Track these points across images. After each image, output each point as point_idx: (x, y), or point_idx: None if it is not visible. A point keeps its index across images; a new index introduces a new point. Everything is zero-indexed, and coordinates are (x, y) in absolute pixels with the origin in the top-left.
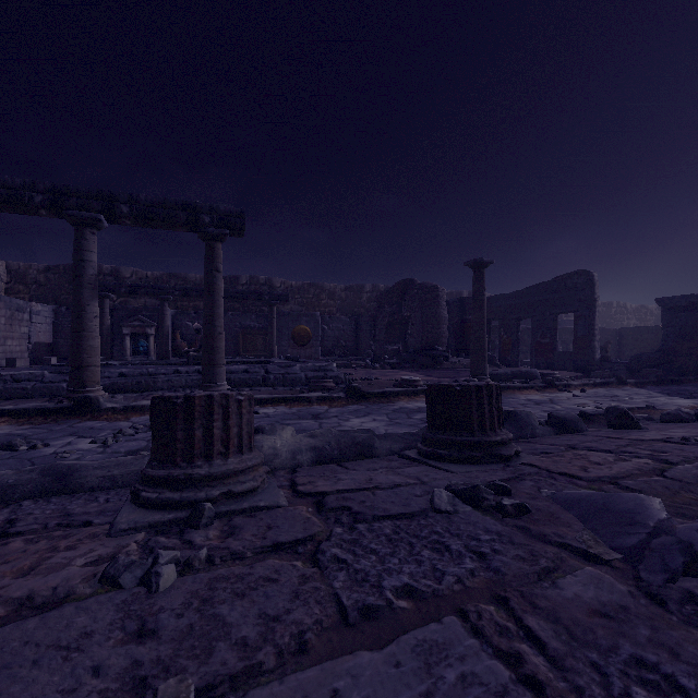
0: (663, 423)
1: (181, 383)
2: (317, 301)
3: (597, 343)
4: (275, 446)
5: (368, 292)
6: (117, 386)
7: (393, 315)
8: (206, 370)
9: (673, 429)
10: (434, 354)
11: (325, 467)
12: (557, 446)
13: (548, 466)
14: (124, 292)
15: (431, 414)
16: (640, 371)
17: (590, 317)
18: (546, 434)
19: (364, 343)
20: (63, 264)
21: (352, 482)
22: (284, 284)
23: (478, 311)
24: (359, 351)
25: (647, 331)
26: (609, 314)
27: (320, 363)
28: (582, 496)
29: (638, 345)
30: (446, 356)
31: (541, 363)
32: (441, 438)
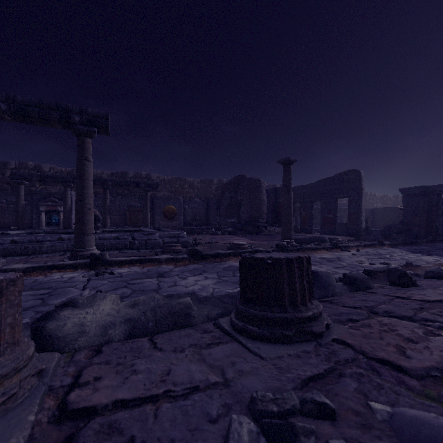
0: (427, 279)
1: (63, 247)
2: (182, 189)
3: (363, 217)
4: (83, 322)
5: (215, 184)
6: (7, 251)
7: (231, 199)
8: (77, 238)
9: (442, 286)
10: (258, 225)
11: (135, 343)
12: (359, 310)
13: (361, 345)
14: (36, 180)
15: (243, 286)
16: (391, 236)
17: (359, 200)
18: (343, 292)
19: (212, 217)
20: None
21: (144, 380)
22: (159, 177)
23: (286, 194)
24: (209, 223)
25: (390, 210)
26: (365, 200)
27: (174, 232)
28: (442, 437)
29: (384, 219)
30: (265, 226)
31: (327, 231)
32: (252, 314)
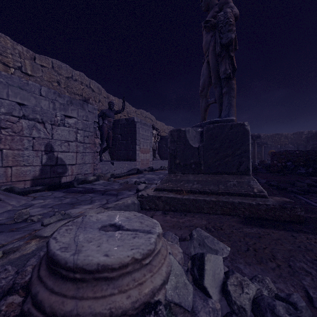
0: None
1: None
2: (279, 140)
3: None
4: None
5: (305, 134)
6: None
7: (313, 145)
8: (253, 161)
9: None
10: None
11: None
12: None
13: None
14: None
15: None
16: None
17: None
18: None
19: None
20: None
21: None
22: (264, 135)
23: None
24: None
25: None
26: None
27: None
28: None
29: None
30: None
31: None
32: None
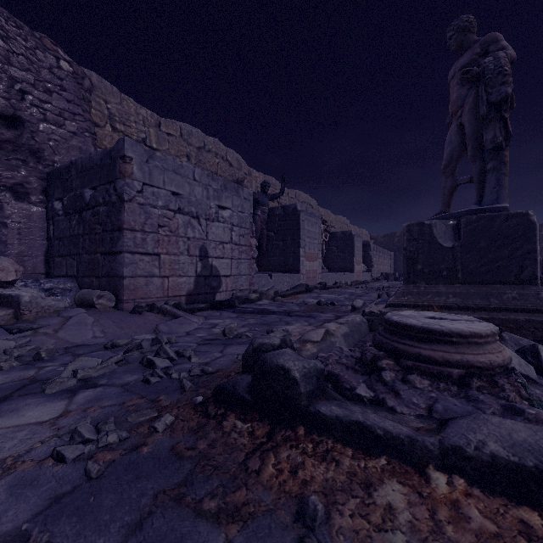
0: None
1: None
2: None
3: None
4: None
5: None
6: None
7: None
8: None
9: None
10: None
11: None
12: None
13: None
14: None
15: None
16: None
17: None
18: None
19: None
20: (390, 233)
21: None
22: None
23: None
24: None
25: None
26: None
27: None
28: None
29: None
30: None
31: None
32: None
